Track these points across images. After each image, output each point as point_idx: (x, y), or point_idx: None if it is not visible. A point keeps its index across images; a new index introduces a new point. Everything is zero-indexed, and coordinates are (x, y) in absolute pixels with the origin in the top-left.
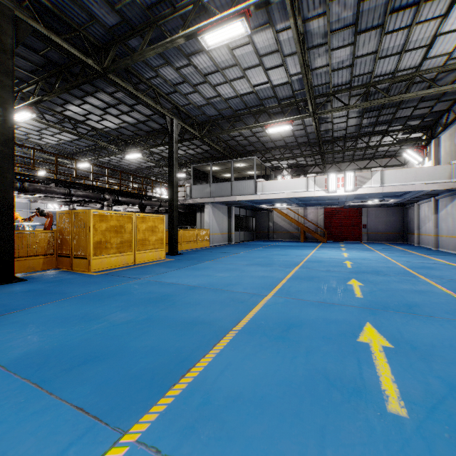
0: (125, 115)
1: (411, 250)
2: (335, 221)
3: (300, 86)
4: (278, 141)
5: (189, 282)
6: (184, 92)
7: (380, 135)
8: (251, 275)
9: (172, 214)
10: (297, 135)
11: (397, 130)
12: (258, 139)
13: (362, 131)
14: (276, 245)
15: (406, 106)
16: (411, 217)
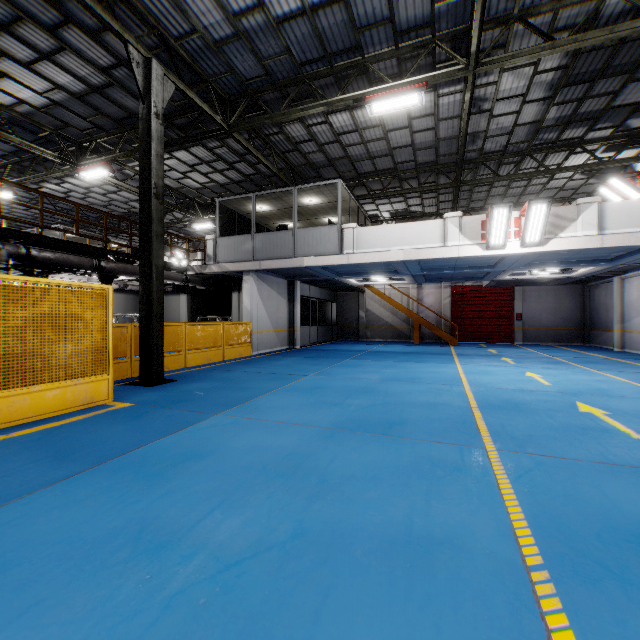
0: (50, 63)
1: (635, 362)
2: (469, 309)
3: None
4: (381, 158)
5: None
6: None
7: (564, 152)
8: (357, 526)
9: (146, 286)
10: (418, 145)
11: (600, 140)
12: (346, 150)
13: (537, 139)
14: (376, 351)
15: None
16: (601, 302)
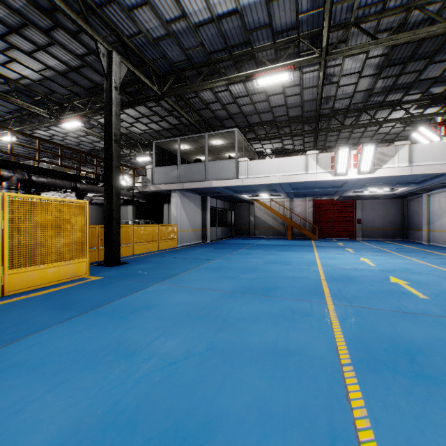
0: (44, 52)
1: (435, 251)
2: (325, 215)
3: (309, 3)
4: (264, 113)
5: (30, 424)
6: (127, 4)
7: (388, 109)
8: (245, 344)
9: (109, 200)
10: (289, 105)
11: (413, 101)
12: (240, 108)
13: (370, 101)
14: (261, 244)
15: (440, 58)
16: (414, 210)
